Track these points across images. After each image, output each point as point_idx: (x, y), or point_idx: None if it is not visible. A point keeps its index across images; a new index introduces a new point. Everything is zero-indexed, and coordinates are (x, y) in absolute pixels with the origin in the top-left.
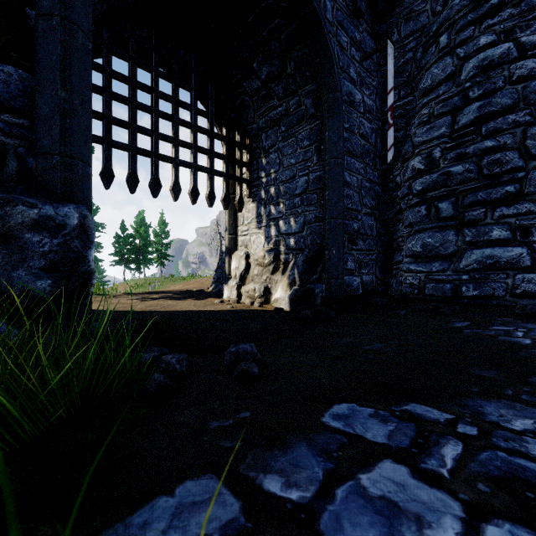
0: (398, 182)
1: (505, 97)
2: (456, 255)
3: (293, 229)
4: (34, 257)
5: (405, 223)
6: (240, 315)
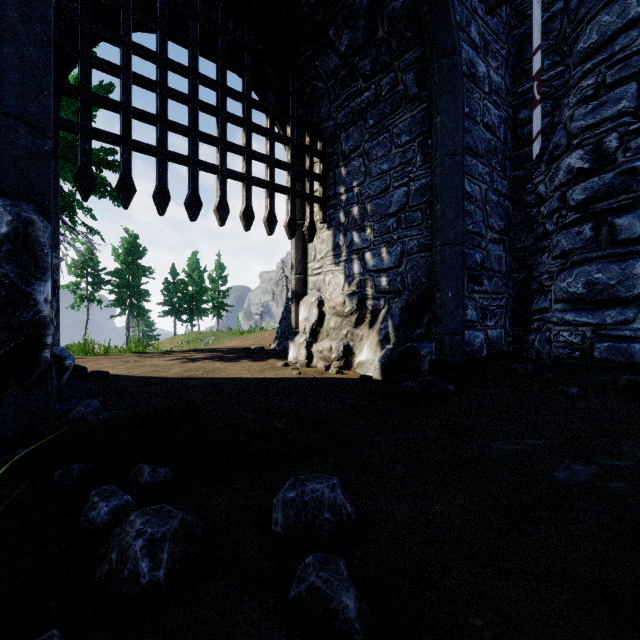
0: (541, 193)
1: None
2: None
3: (385, 264)
4: None
5: (555, 251)
6: (311, 386)
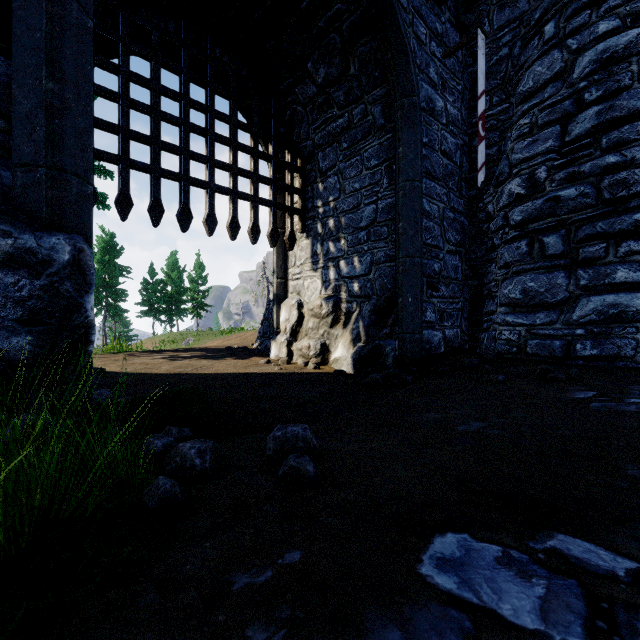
0: (490, 212)
1: (633, 99)
2: (568, 303)
3: (357, 271)
4: (7, 305)
5: (500, 263)
6: (291, 379)
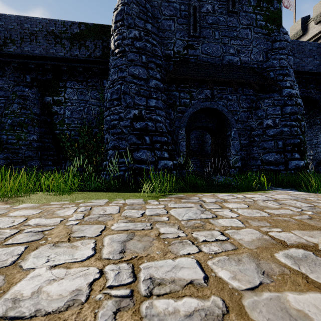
0: None
1: None
2: None
3: (311, 154)
4: None
5: None
6: None
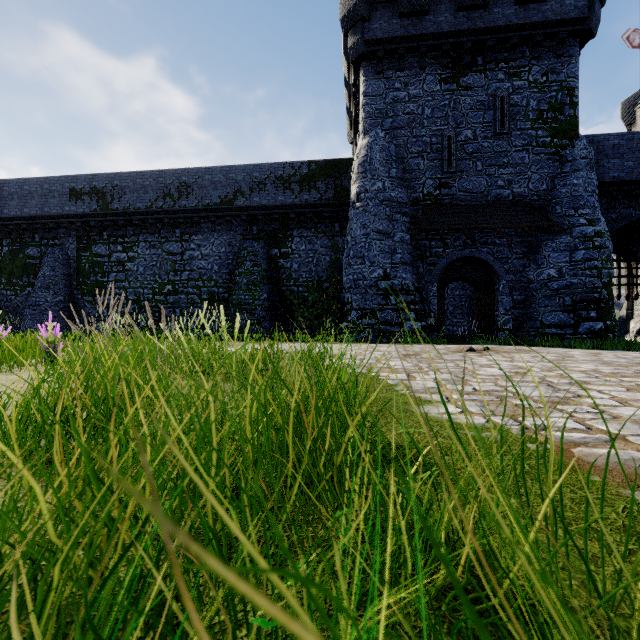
0: None
1: None
2: None
3: None
4: None
5: None
6: None
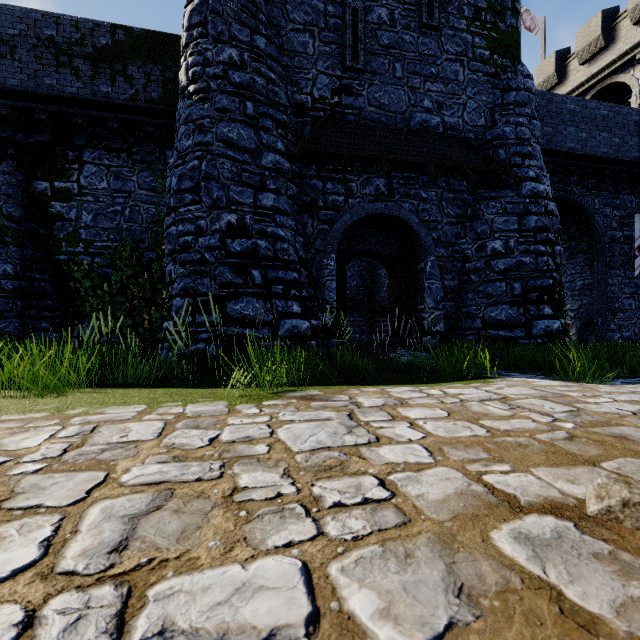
0: None
1: None
2: None
3: (573, 308)
4: None
5: None
6: None
